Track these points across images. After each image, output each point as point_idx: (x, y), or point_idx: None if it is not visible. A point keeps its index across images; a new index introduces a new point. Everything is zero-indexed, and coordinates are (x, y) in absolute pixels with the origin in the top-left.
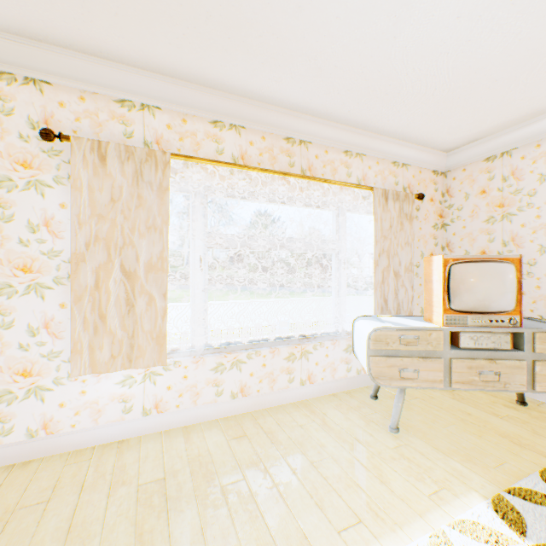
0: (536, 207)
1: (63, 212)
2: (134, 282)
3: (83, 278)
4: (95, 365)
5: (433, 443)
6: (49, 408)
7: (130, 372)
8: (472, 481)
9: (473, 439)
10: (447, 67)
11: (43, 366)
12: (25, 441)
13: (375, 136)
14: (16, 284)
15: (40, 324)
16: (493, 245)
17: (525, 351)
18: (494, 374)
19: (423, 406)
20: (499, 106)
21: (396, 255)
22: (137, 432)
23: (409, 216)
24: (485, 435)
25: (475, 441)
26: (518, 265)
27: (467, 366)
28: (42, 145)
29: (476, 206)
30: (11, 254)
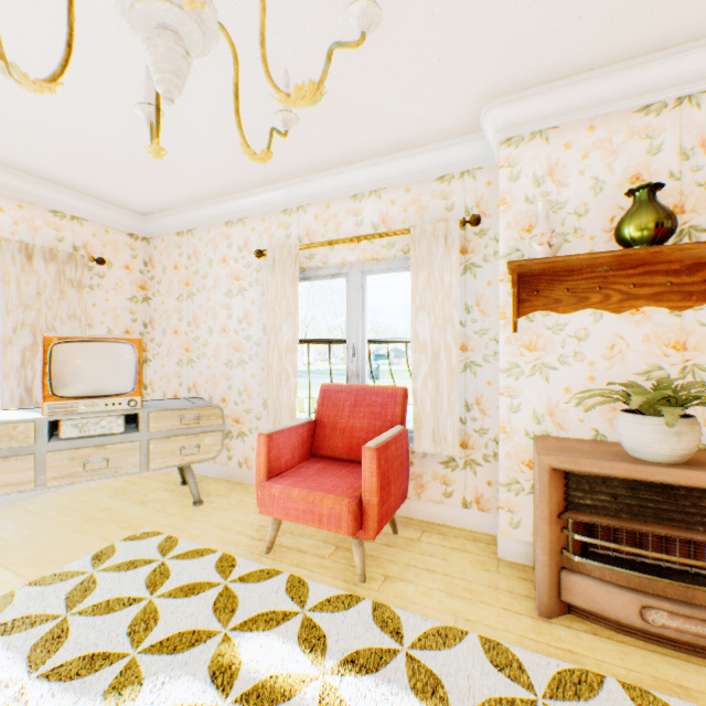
0: (208, 290)
1: None
2: None
3: None
4: None
5: (7, 558)
6: None
7: None
8: (4, 587)
9: (75, 537)
10: (31, 114)
11: None
12: None
13: (6, 169)
14: None
15: None
16: (183, 324)
17: (143, 431)
18: (105, 460)
19: (56, 515)
20: (152, 180)
21: (53, 331)
22: None
23: (78, 283)
24: (98, 528)
25: (74, 538)
26: (141, 346)
27: (71, 457)
28: None
29: (172, 282)
30: None
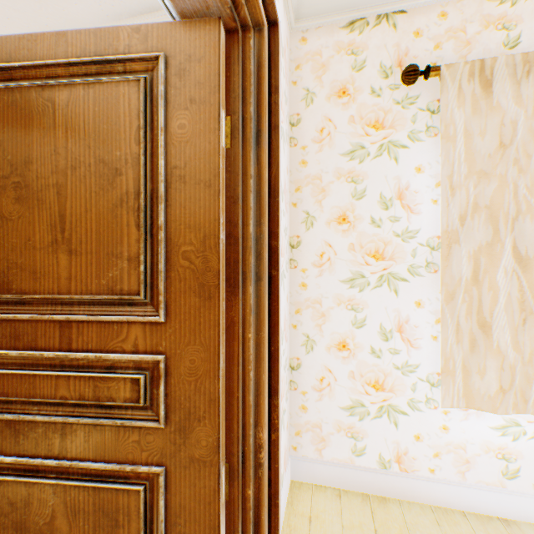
0: None
1: (418, 178)
2: (532, 274)
3: (454, 267)
4: (470, 396)
5: None
6: (401, 436)
7: (512, 415)
8: None
9: None
10: None
11: (394, 380)
12: (375, 469)
13: None
14: (367, 274)
15: (391, 326)
16: None
17: None
18: None
19: None
20: None
21: None
22: (526, 514)
23: None
24: None
25: None
26: None
27: None
28: (393, 95)
29: None
30: (362, 238)
